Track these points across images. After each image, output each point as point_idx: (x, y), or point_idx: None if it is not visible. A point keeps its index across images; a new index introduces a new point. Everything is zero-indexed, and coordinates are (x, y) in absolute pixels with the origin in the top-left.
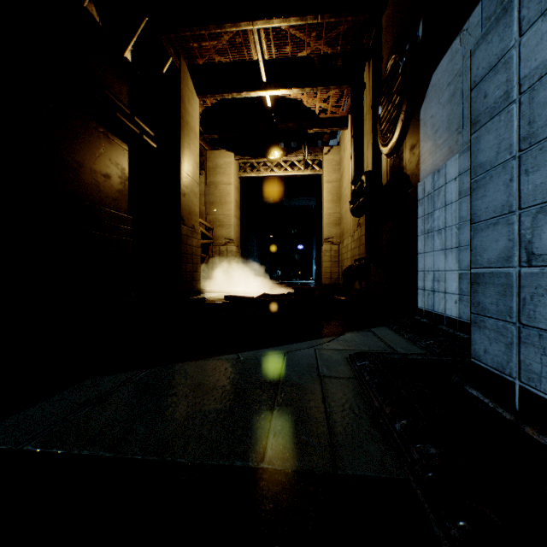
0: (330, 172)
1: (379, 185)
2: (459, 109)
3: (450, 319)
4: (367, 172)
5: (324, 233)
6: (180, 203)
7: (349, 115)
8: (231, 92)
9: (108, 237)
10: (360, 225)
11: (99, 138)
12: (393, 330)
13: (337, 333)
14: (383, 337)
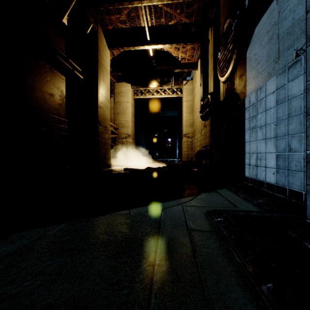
0: (187, 95)
1: (219, 100)
2: (276, 47)
3: (269, 184)
4: (211, 92)
5: (183, 131)
6: (98, 112)
7: (199, 61)
8: (128, 46)
9: (52, 132)
10: (205, 126)
11: (46, 71)
12: (231, 191)
13: (195, 194)
14: (226, 196)
